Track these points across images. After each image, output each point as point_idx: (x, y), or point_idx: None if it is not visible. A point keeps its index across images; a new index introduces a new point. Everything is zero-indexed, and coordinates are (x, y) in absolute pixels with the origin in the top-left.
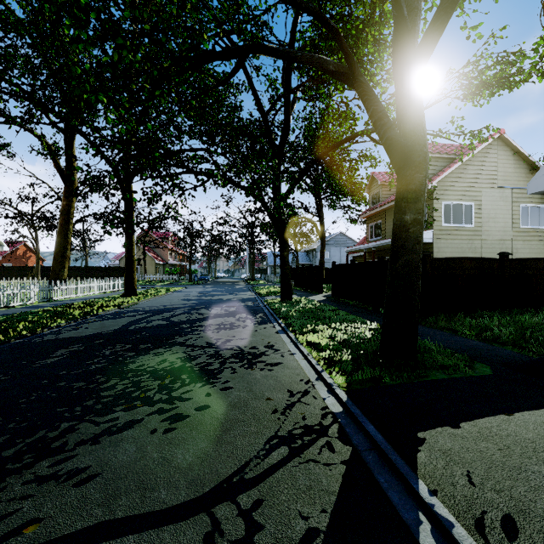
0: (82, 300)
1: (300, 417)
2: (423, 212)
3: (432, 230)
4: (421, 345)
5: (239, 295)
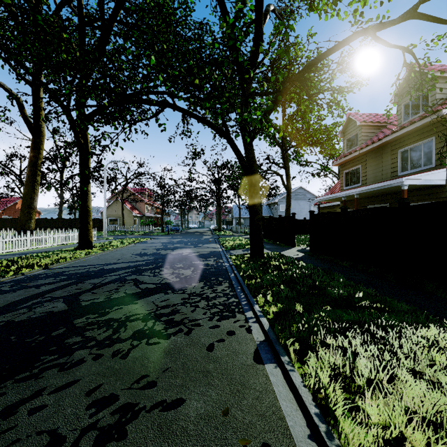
0: (20, 255)
1: None
2: None
3: (445, 169)
4: None
5: (202, 248)
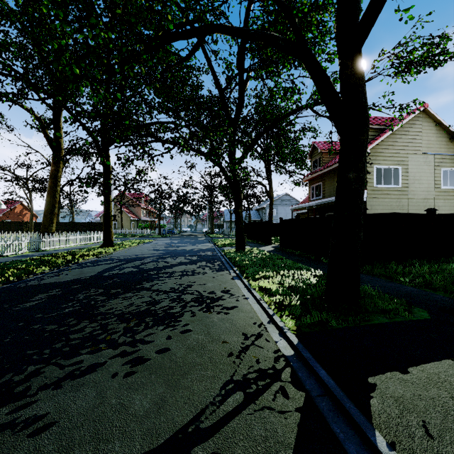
0: (66, 250)
1: (254, 361)
2: (364, 171)
3: (365, 190)
4: (361, 291)
5: (200, 246)
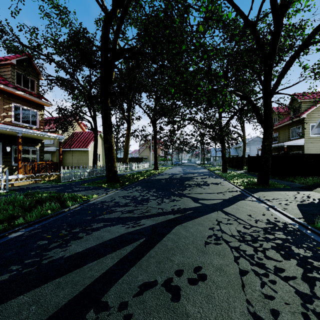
0: (142, 170)
1: (231, 190)
2: (271, 142)
3: (303, 139)
4: (272, 182)
5: (201, 170)
